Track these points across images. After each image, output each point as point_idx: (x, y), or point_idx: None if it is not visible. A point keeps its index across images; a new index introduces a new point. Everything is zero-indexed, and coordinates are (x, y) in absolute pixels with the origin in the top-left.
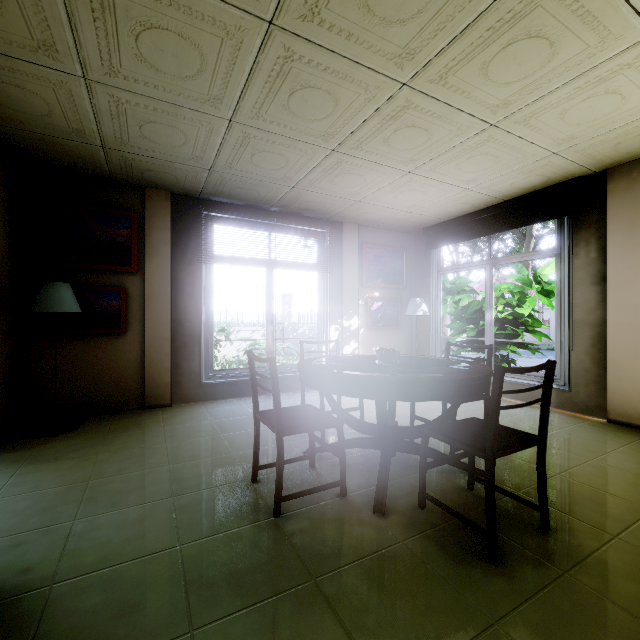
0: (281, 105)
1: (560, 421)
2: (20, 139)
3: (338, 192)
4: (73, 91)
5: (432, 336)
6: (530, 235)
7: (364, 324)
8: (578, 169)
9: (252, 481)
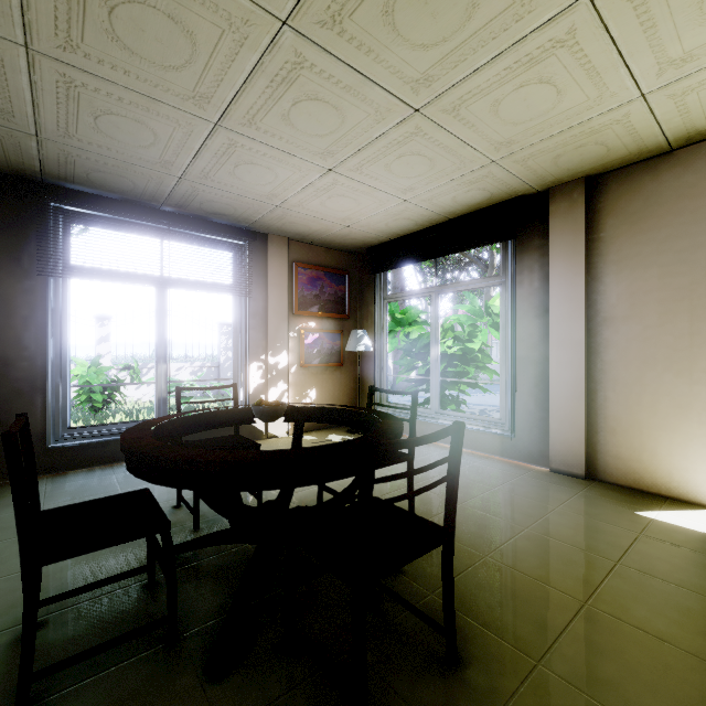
0: (103, 30)
1: (502, 473)
2: None
3: (247, 191)
4: None
5: (377, 374)
6: (492, 267)
7: (296, 361)
8: (521, 185)
9: None
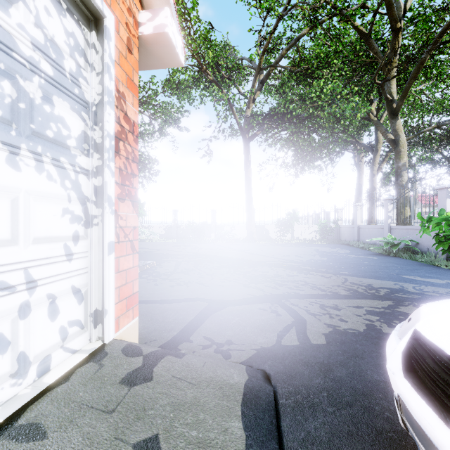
0: None
1: None
2: None
3: None
4: None
5: None
6: (375, 150)
7: None
8: None
9: None
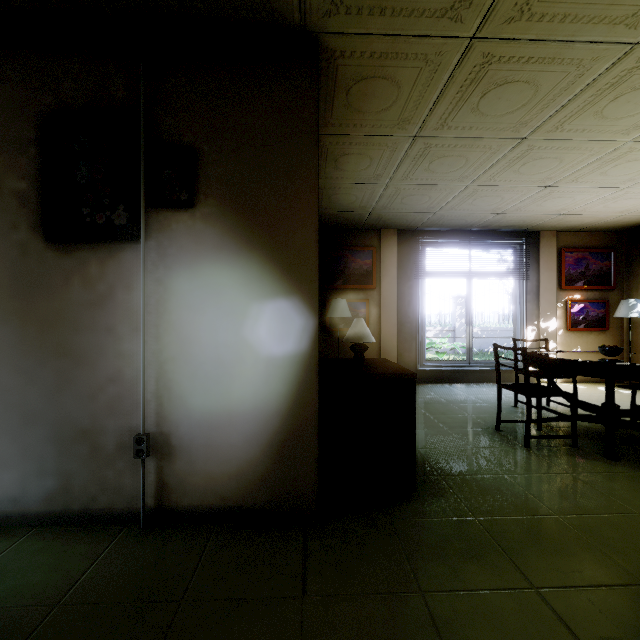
0: (512, 171)
1: None
2: (326, 215)
3: (542, 211)
4: (375, 190)
5: None
6: None
7: (563, 326)
8: None
9: (496, 429)
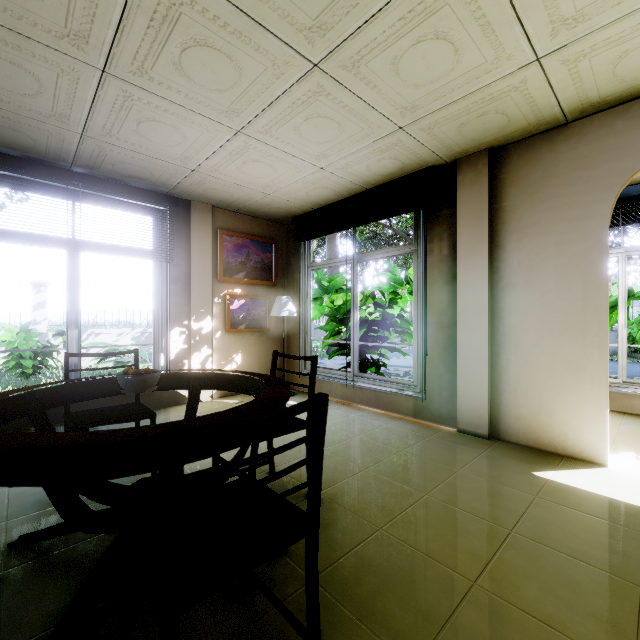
0: None
1: (412, 435)
2: None
3: (158, 152)
4: None
5: (302, 339)
6: None
7: (221, 326)
8: (430, 155)
9: None
